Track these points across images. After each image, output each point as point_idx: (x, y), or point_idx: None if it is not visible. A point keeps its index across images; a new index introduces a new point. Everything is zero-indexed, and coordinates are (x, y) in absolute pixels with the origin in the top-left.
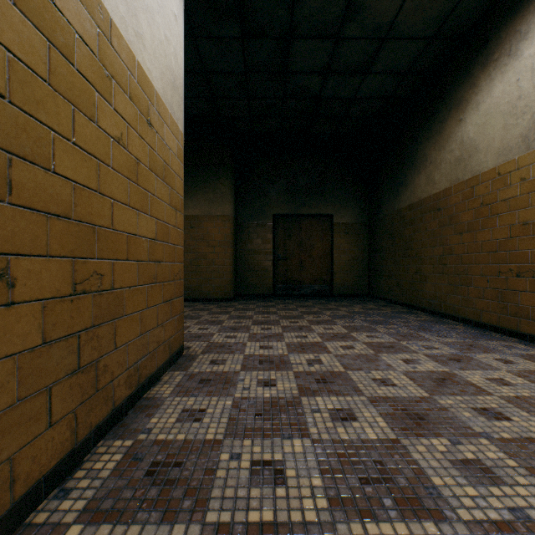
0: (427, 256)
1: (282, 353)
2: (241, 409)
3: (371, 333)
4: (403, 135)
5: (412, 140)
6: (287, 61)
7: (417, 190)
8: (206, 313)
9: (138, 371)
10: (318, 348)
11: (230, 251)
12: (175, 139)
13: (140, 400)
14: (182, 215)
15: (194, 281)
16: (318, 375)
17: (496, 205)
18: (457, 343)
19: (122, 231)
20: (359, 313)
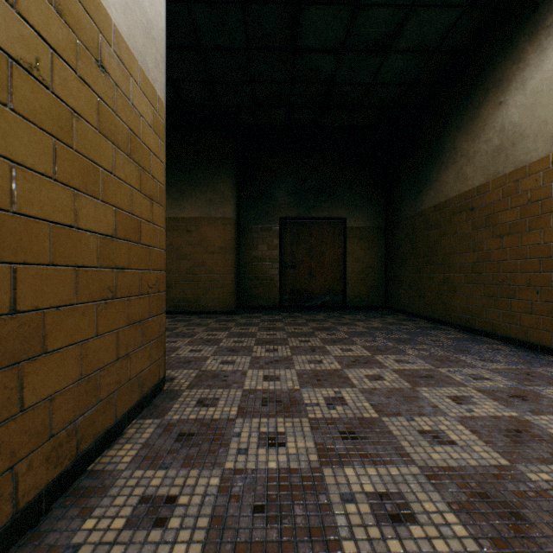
0: (457, 263)
1: (292, 386)
2: (232, 495)
3: (399, 357)
4: (427, 127)
5: (438, 132)
6: (297, 35)
7: (444, 188)
8: (202, 329)
9: (76, 434)
10: (338, 378)
11: (231, 258)
12: (151, 105)
13: (81, 477)
14: (162, 208)
15: (190, 291)
16: (342, 425)
17: (550, 201)
18: (509, 370)
19: (38, 218)
20: (380, 330)
